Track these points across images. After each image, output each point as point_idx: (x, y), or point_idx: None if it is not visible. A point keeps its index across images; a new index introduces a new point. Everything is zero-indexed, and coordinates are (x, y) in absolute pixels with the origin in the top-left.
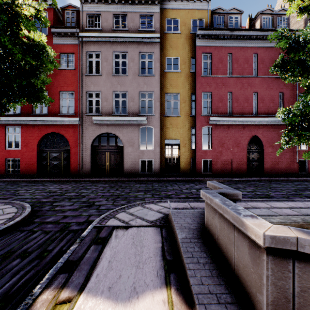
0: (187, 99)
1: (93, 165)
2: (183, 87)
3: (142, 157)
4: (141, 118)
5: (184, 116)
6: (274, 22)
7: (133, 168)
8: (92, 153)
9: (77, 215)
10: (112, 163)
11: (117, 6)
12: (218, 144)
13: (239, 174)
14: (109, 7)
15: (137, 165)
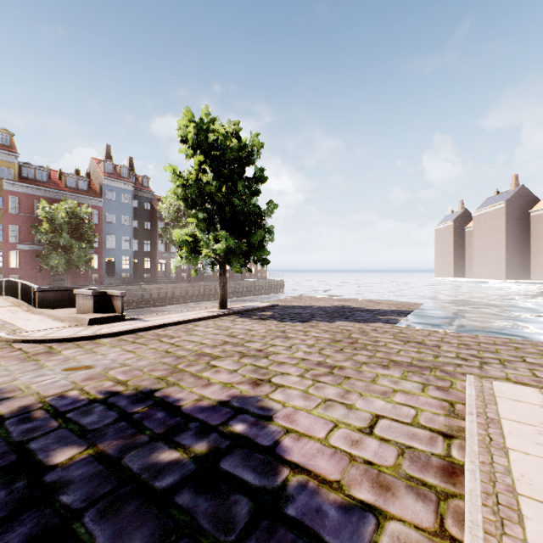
0: None
1: None
2: None
3: None
4: None
5: None
6: (77, 183)
7: None
8: None
9: None
10: None
11: None
12: (26, 264)
13: (45, 285)
14: None
15: None
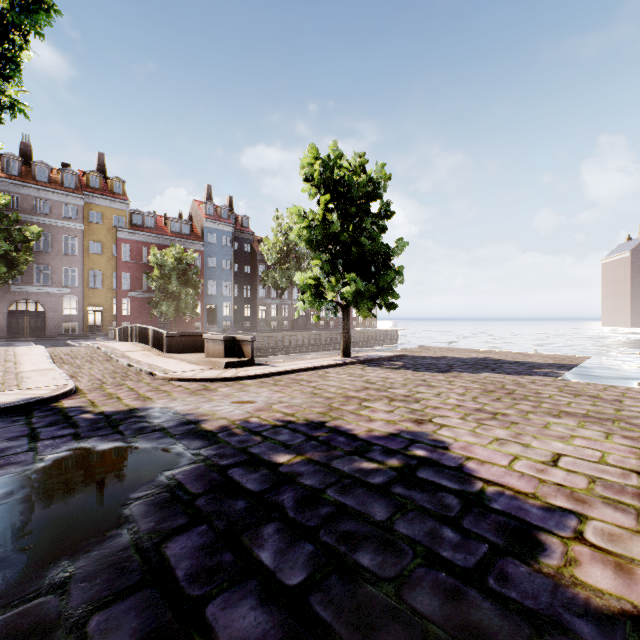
0: (110, 276)
1: (9, 328)
2: (106, 266)
3: (66, 321)
4: (66, 290)
5: (107, 289)
6: (181, 227)
7: (57, 330)
8: (9, 317)
9: (54, 342)
10: (32, 326)
11: (40, 192)
12: (136, 311)
13: None
14: (30, 192)
15: (61, 327)
